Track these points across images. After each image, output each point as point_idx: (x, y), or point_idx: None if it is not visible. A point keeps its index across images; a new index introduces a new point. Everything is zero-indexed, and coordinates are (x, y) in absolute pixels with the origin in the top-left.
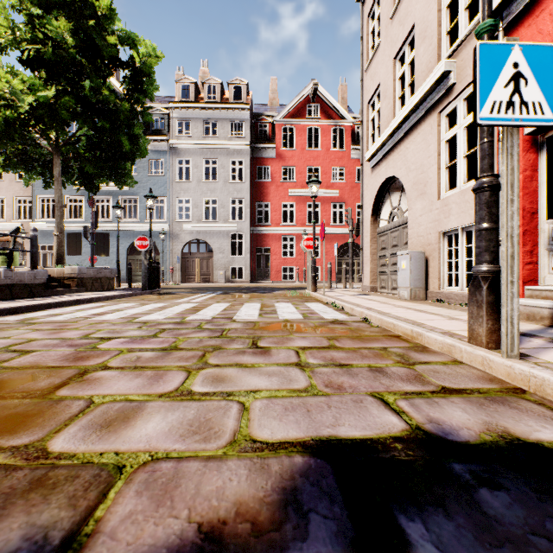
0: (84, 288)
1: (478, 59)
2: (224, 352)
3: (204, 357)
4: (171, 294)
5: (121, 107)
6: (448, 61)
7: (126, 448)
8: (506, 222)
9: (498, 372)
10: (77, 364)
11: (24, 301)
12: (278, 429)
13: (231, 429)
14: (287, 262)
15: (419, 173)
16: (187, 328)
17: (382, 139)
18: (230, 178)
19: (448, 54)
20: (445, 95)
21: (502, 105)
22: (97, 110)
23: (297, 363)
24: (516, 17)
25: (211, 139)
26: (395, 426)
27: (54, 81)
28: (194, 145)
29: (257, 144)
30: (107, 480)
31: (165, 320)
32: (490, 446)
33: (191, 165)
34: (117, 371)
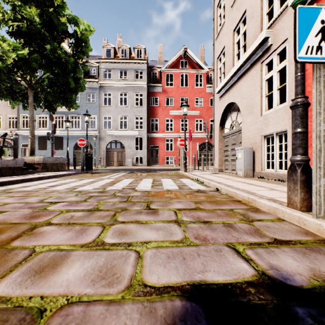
0: (46, 169)
1: (297, 17)
2: (128, 212)
3: (115, 216)
4: (99, 173)
5: (69, 61)
6: (267, 31)
7: (50, 292)
8: (316, 127)
9: (311, 228)
10: (31, 221)
11: (8, 177)
12: (163, 274)
13: (129, 275)
14: (168, 154)
15: (249, 100)
16: (106, 195)
17: (226, 80)
18: (135, 104)
19: (267, 27)
20: (265, 52)
21: (313, 49)
22: (54, 62)
23: (176, 220)
24: (311, 1)
25: (123, 81)
26: (247, 272)
27: (29, 45)
28: (113, 84)
29: (151, 84)
30: (29, 324)
31: (93, 190)
32: (319, 290)
33: (111, 96)
34: (56, 226)
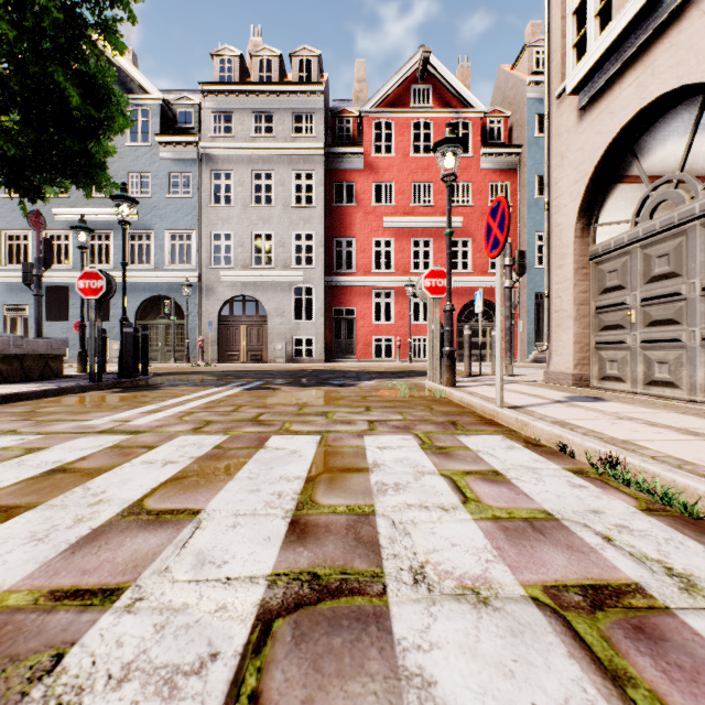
0: None
1: None
2: None
3: None
4: (150, 389)
5: None
6: None
7: None
8: None
9: None
10: None
11: None
12: None
13: None
14: (381, 330)
15: None
16: None
17: None
18: (293, 200)
19: None
20: None
21: None
22: None
23: None
24: None
25: (263, 140)
26: None
27: None
28: (238, 150)
29: (336, 148)
30: None
31: None
32: None
33: (233, 181)
34: None
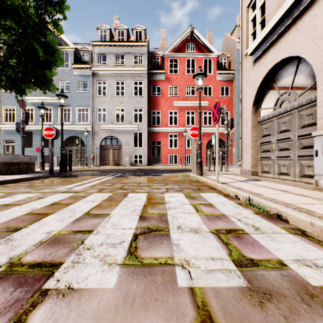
0: None
1: None
2: None
3: None
4: (74, 177)
5: (28, 12)
6: None
7: None
8: None
9: None
10: None
11: None
12: None
13: None
14: (172, 151)
15: None
16: None
17: (274, 20)
18: (133, 94)
19: None
20: None
21: None
22: (2, 10)
23: None
24: None
25: (120, 67)
26: None
27: None
28: (109, 71)
29: (152, 71)
30: None
31: None
32: None
33: (106, 85)
34: None
